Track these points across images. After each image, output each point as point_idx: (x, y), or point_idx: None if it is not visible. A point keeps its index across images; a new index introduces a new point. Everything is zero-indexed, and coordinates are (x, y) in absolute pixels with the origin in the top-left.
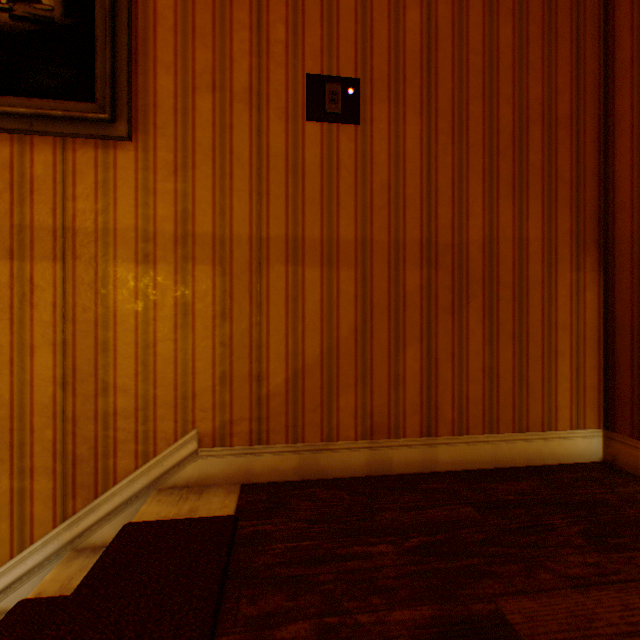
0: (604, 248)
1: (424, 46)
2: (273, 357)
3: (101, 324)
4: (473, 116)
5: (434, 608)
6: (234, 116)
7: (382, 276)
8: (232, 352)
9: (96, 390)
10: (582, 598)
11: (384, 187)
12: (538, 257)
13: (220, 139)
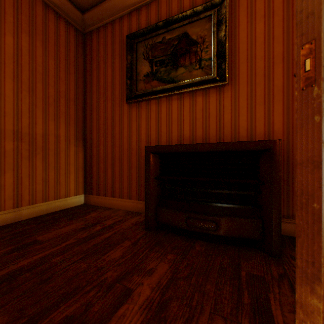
0: (85, 141)
1: (16, 54)
2: None
3: None
4: (39, 88)
5: (14, 246)
6: None
7: None
8: None
9: None
10: (61, 229)
11: None
12: (64, 141)
13: None
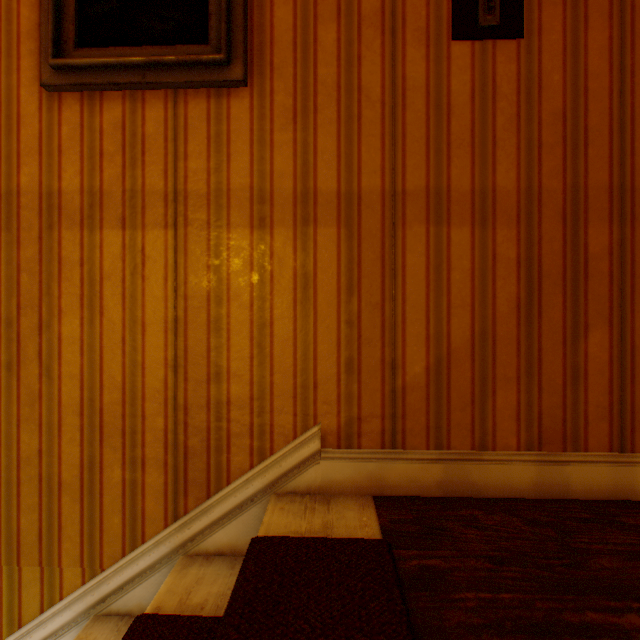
0: None
1: None
2: (410, 340)
3: (213, 299)
4: None
5: None
6: (362, 45)
7: (554, 236)
8: (360, 333)
9: (208, 375)
10: None
11: (556, 118)
12: None
13: (345, 75)
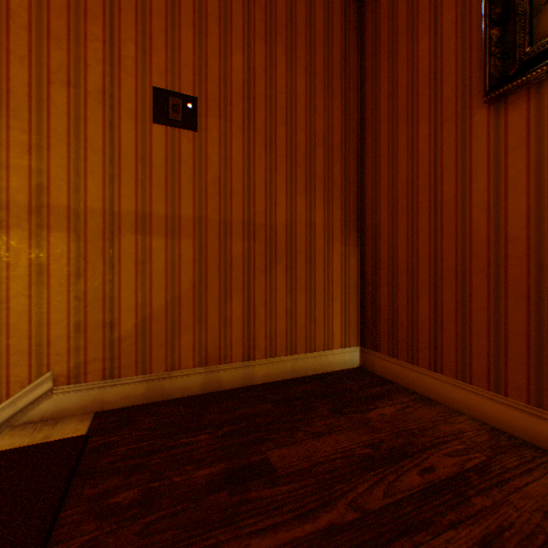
0: (360, 231)
1: (246, 82)
2: (125, 308)
3: None
4: (280, 136)
5: (227, 464)
6: (89, 110)
7: (215, 245)
8: (87, 305)
9: None
10: (316, 442)
11: (216, 180)
12: (322, 235)
13: (75, 128)
